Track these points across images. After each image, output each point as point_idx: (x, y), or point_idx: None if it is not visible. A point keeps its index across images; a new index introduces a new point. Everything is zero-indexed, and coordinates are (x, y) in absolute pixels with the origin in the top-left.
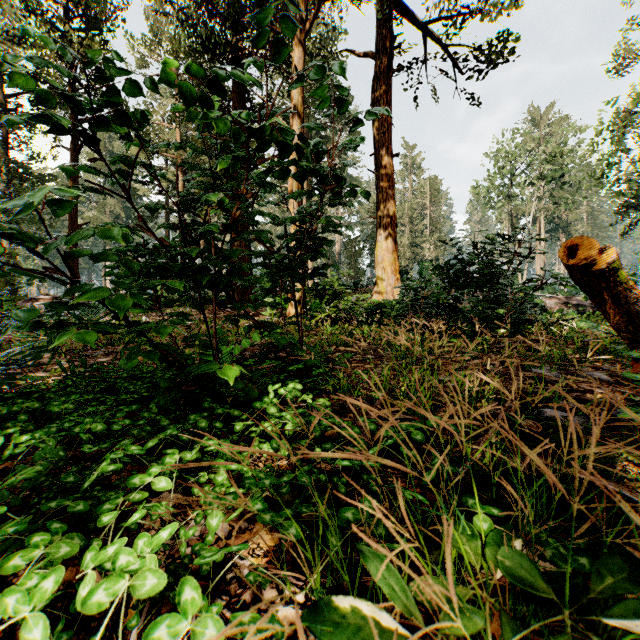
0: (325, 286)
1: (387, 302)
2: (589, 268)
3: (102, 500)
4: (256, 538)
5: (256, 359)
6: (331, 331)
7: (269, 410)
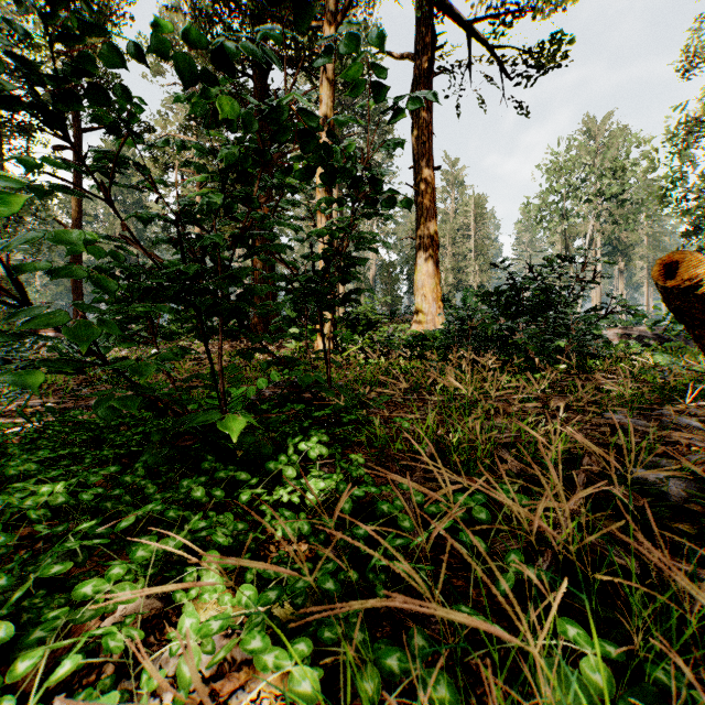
0: (358, 315)
1: (429, 333)
2: (692, 291)
3: (43, 614)
4: (256, 680)
5: (275, 401)
6: (365, 366)
7: (286, 472)
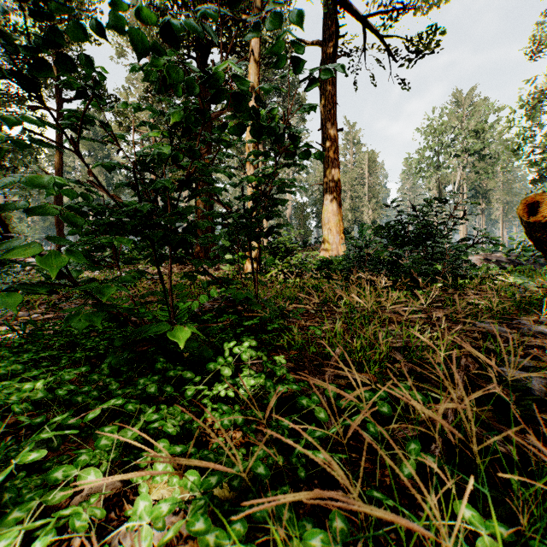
0: (278, 244)
1: (334, 259)
2: None
3: (22, 494)
4: None
5: (214, 313)
6: (284, 284)
7: (223, 371)
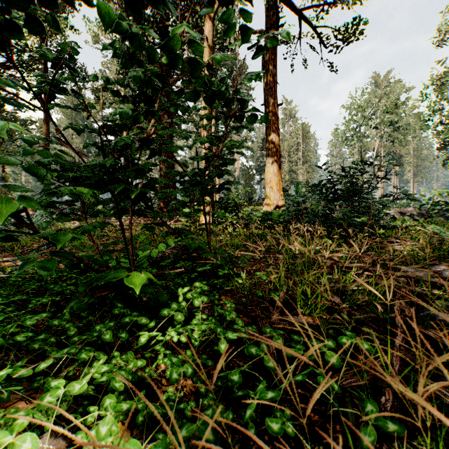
0: (228, 200)
1: (275, 212)
2: None
3: None
4: None
5: (172, 259)
6: (233, 234)
7: (176, 317)
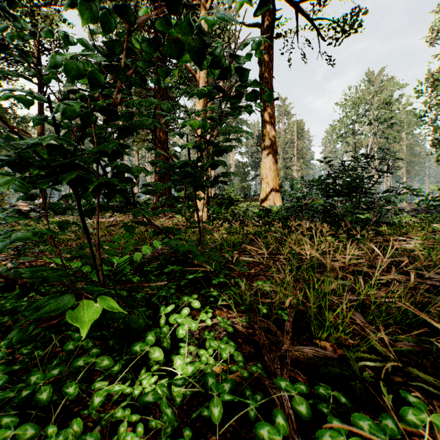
0: (224, 195)
1: (273, 208)
2: None
3: None
4: None
5: (160, 262)
6: (229, 230)
7: (152, 354)
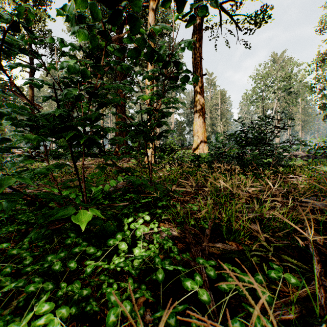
0: (166, 145)
1: (201, 154)
2: None
3: None
4: None
5: (121, 192)
6: (169, 171)
7: (120, 246)
